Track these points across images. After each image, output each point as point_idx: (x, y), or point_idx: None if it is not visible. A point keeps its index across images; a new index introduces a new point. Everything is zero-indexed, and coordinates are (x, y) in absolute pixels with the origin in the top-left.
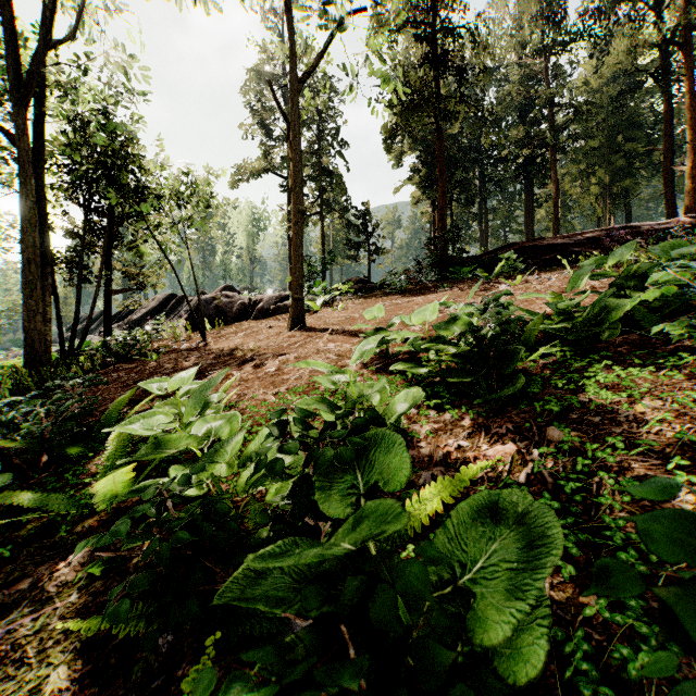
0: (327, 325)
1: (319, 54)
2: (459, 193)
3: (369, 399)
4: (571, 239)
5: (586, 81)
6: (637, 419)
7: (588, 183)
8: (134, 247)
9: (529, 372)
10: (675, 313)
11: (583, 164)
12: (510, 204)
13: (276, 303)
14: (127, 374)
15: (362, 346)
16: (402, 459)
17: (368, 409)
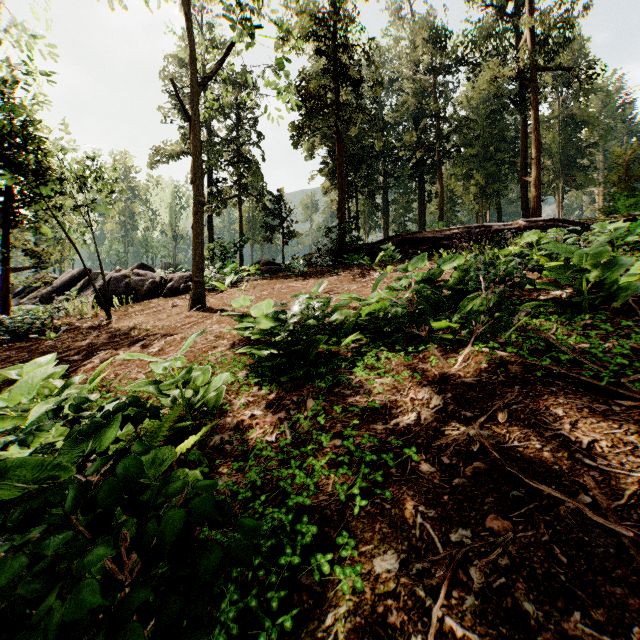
0: (224, 306)
1: (220, 61)
2: (363, 186)
3: (196, 380)
4: (442, 234)
5: (468, 98)
6: (369, 391)
7: (469, 184)
8: (34, 227)
9: (339, 354)
10: (455, 308)
11: (464, 168)
12: (409, 197)
13: (187, 282)
14: (20, 353)
15: (191, 338)
16: (114, 432)
17: (131, 396)
